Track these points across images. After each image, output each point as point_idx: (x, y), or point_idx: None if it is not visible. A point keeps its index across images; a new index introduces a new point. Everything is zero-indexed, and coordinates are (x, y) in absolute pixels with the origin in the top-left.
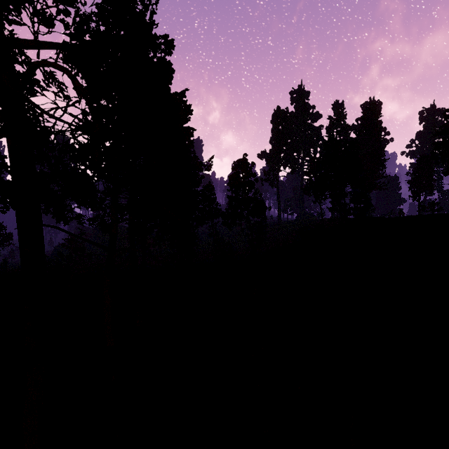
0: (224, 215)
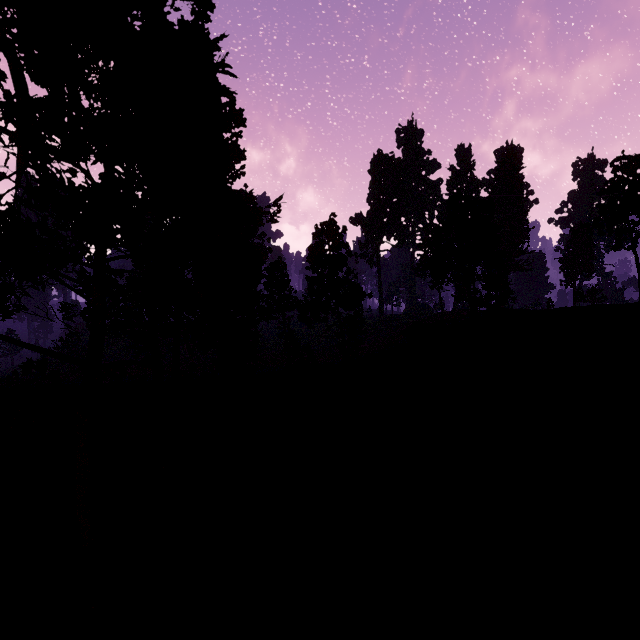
0: (301, 306)
